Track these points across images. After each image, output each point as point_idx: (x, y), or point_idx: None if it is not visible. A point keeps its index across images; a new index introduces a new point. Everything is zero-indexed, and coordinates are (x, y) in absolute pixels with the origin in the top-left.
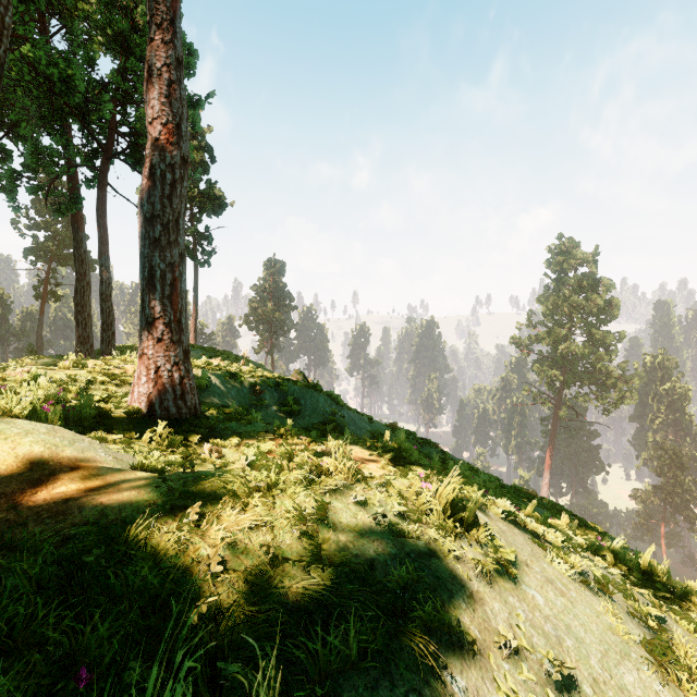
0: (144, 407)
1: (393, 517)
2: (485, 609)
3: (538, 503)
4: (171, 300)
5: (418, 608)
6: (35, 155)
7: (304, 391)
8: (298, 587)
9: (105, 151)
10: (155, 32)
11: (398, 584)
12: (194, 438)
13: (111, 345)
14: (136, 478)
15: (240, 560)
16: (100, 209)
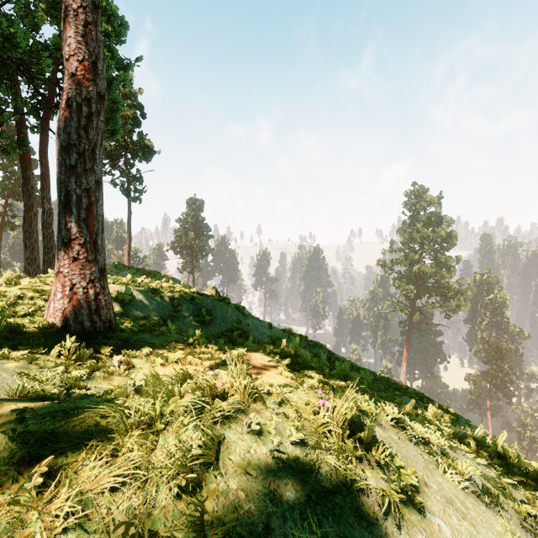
0: (58, 322)
1: (292, 445)
2: None
3: (404, 392)
4: (87, 222)
5: None
6: None
7: (215, 303)
8: None
9: (47, 102)
10: None
11: None
12: (105, 350)
13: (52, 266)
14: None
15: None
16: (42, 150)
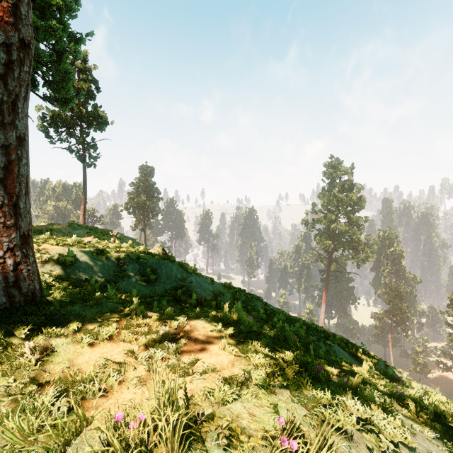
0: None
1: None
2: None
3: (332, 340)
4: (5, 183)
5: None
6: None
7: (160, 262)
8: None
9: None
10: None
11: None
12: (21, 331)
13: None
14: None
15: None
16: None
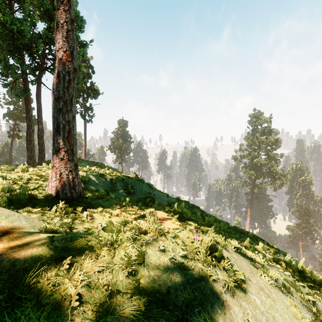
0: (54, 193)
1: (180, 257)
2: (230, 312)
3: (246, 235)
4: (68, 139)
5: (195, 319)
6: (6, 68)
7: (136, 182)
8: (125, 313)
9: (40, 67)
10: (60, 5)
11: (183, 301)
12: (79, 208)
13: (43, 160)
14: (39, 238)
15: (91, 294)
16: (38, 95)
